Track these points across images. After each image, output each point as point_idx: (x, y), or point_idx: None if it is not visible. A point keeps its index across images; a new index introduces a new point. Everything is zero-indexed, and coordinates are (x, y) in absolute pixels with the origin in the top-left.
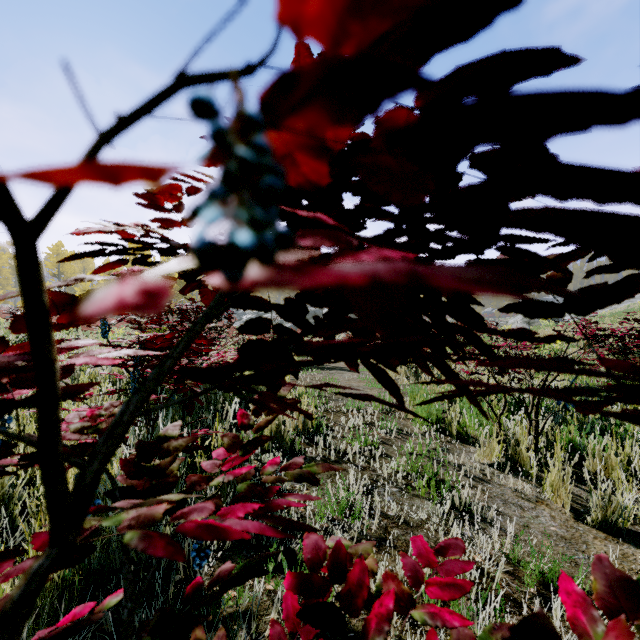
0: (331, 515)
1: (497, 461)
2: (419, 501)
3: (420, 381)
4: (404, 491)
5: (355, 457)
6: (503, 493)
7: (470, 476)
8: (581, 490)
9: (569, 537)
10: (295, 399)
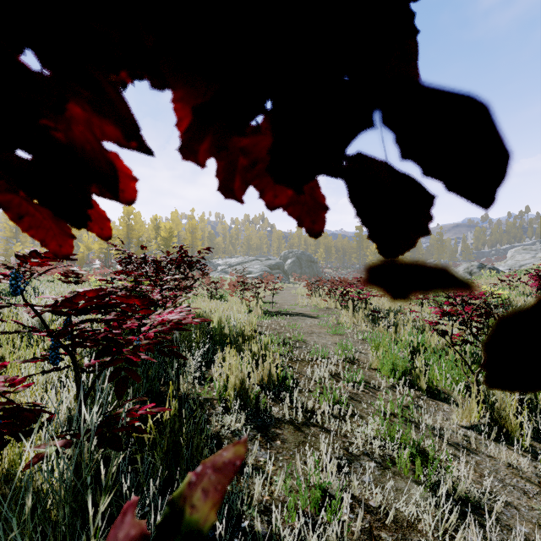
0: (303, 520)
1: (479, 425)
2: (403, 483)
3: (378, 328)
4: (383, 467)
5: (323, 417)
6: (496, 469)
7: (452, 444)
8: None
9: None
10: None
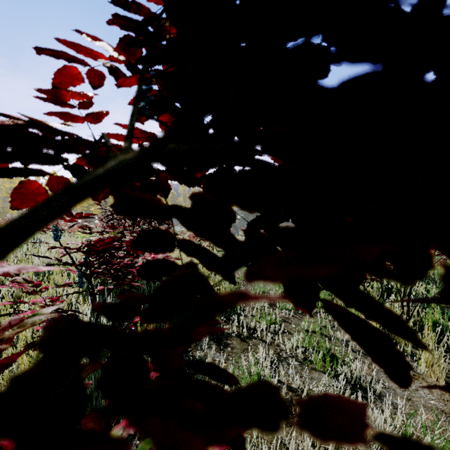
0: None
1: None
2: (316, 374)
3: None
4: (303, 364)
5: (262, 333)
6: None
7: (355, 351)
8: (449, 365)
9: (448, 411)
10: (214, 319)
